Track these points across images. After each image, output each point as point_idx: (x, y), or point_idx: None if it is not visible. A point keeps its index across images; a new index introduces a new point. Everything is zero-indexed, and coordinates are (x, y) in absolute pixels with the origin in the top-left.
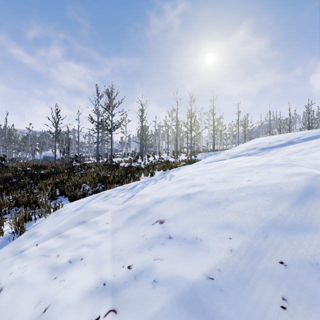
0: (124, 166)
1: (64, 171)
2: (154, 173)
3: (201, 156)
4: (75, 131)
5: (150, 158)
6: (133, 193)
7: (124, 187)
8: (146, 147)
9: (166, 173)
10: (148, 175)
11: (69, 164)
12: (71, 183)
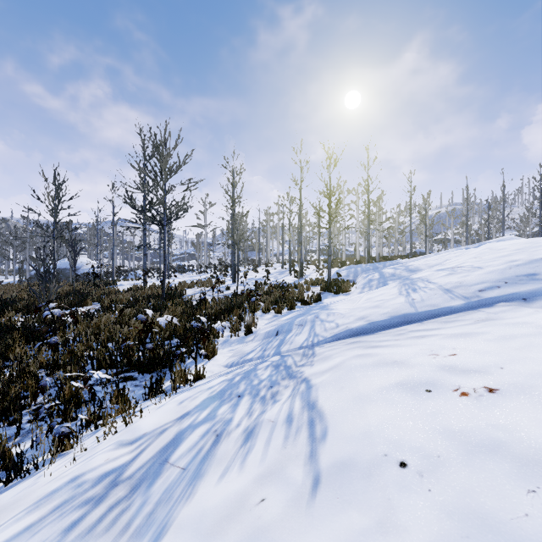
0: (194, 296)
1: (33, 324)
2: (254, 324)
3: (347, 272)
4: (107, 224)
5: (249, 275)
6: (136, 541)
7: (129, 448)
8: (244, 252)
9: (284, 334)
10: (241, 329)
11: (77, 293)
12: (1, 386)
